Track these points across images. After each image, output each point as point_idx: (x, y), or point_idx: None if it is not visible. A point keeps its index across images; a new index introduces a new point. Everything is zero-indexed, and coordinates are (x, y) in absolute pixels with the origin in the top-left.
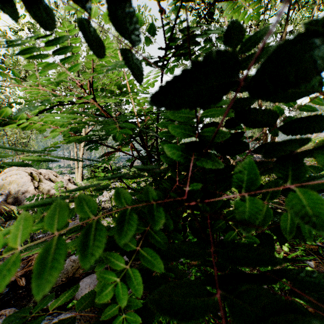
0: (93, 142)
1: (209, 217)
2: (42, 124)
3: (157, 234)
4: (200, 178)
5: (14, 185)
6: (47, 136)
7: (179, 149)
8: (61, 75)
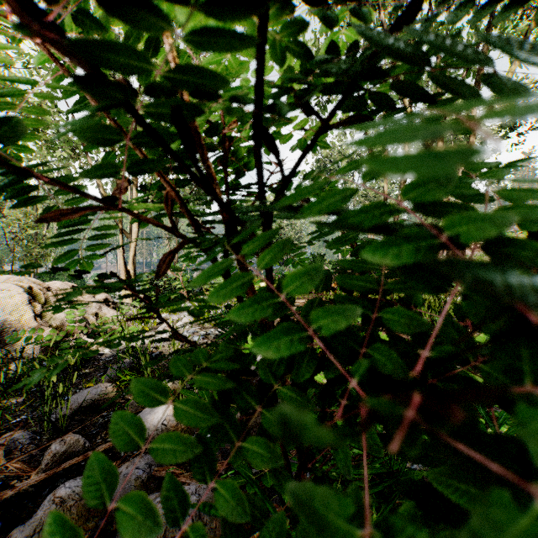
0: None
1: None
2: None
3: None
4: None
5: None
6: None
7: None
8: None
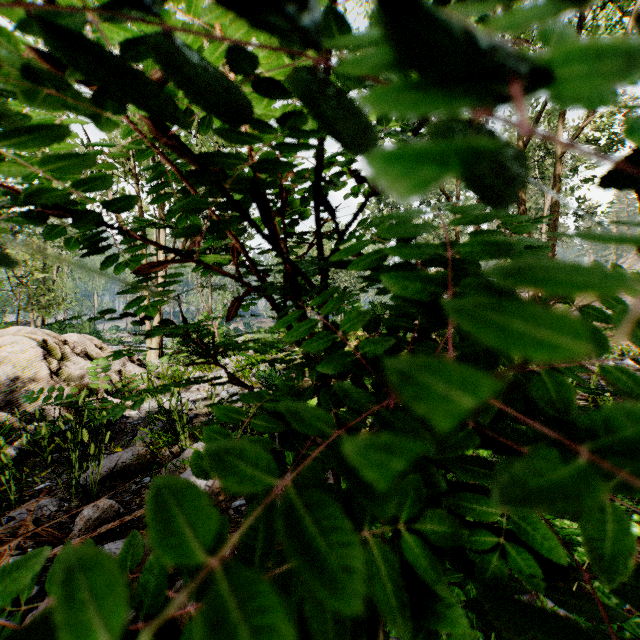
0: (79, 216)
1: None
2: None
3: None
4: None
5: (8, 366)
6: None
7: None
8: None
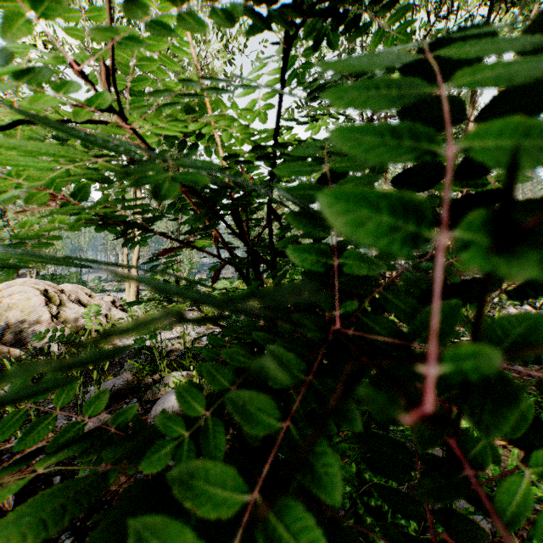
0: (130, 226)
1: (459, 449)
2: (2, 179)
3: (295, 539)
4: (406, 316)
5: (16, 311)
6: (20, 211)
7: (390, 213)
8: (5, 20)
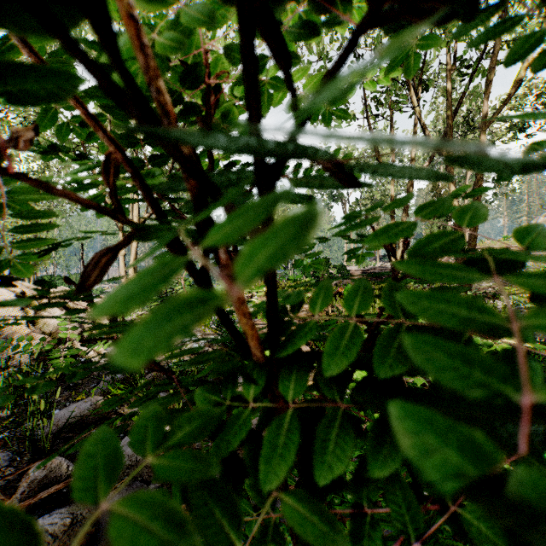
0: None
1: None
2: None
3: None
4: None
5: None
6: None
7: None
8: None
